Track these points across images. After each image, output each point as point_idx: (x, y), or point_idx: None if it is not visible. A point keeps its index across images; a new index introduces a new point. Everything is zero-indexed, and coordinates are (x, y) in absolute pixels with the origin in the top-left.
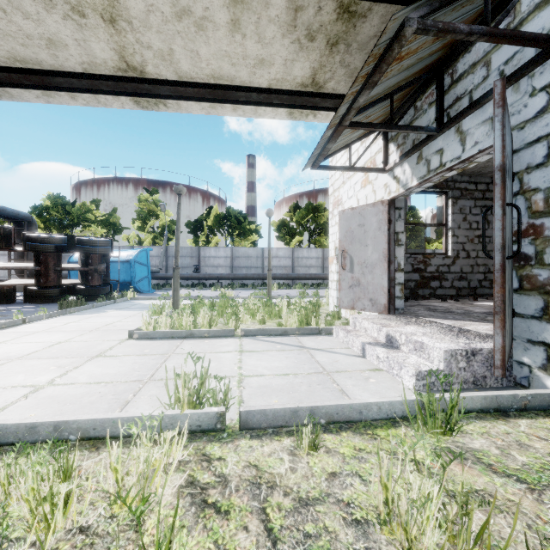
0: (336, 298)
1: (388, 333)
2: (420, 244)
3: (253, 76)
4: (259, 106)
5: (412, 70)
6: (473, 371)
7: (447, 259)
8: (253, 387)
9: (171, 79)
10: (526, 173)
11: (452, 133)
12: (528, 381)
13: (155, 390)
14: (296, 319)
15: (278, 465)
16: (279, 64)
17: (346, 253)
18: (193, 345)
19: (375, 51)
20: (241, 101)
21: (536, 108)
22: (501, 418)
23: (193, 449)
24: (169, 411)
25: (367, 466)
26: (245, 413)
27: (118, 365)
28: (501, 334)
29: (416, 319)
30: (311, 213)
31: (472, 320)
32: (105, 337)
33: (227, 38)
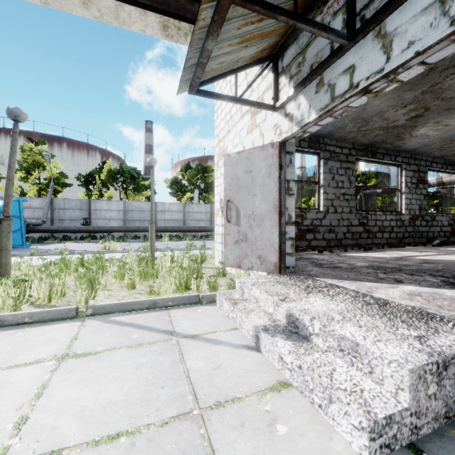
0: (221, 252)
1: (290, 311)
2: None
3: None
4: None
5: None
6: (445, 396)
7: (319, 214)
8: None
9: None
10: None
11: (369, 41)
12: None
13: None
14: (172, 283)
15: None
16: None
17: (232, 203)
18: None
19: None
20: None
21: None
22: None
23: None
24: None
25: None
26: None
27: None
28: None
29: (312, 281)
30: (201, 173)
31: (370, 281)
32: None
33: None
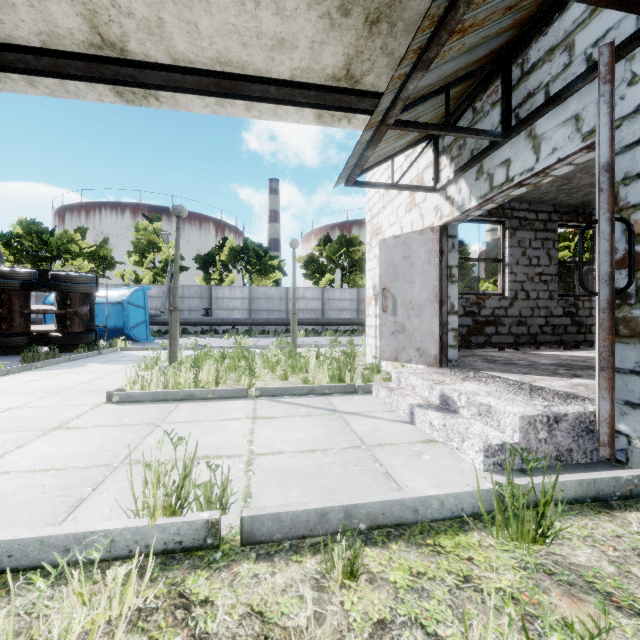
0: (375, 347)
1: (442, 392)
2: (469, 284)
3: (270, 63)
4: (279, 104)
5: (474, 54)
6: (556, 443)
7: (504, 301)
8: (266, 471)
9: (163, 62)
10: (623, 185)
11: (522, 139)
12: (626, 456)
13: (126, 480)
14: (327, 374)
15: (295, 610)
16: (304, 47)
17: (388, 291)
18: (192, 409)
19: (432, 11)
20: (255, 97)
21: (637, 100)
22: (603, 512)
23: (166, 585)
24: (134, 520)
25: (431, 605)
26: (249, 520)
27: (81, 442)
28: (609, 399)
29: (474, 373)
30: (344, 247)
31: (542, 375)
32: (74, 400)
33: (235, 6)
